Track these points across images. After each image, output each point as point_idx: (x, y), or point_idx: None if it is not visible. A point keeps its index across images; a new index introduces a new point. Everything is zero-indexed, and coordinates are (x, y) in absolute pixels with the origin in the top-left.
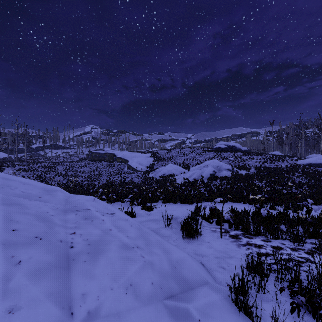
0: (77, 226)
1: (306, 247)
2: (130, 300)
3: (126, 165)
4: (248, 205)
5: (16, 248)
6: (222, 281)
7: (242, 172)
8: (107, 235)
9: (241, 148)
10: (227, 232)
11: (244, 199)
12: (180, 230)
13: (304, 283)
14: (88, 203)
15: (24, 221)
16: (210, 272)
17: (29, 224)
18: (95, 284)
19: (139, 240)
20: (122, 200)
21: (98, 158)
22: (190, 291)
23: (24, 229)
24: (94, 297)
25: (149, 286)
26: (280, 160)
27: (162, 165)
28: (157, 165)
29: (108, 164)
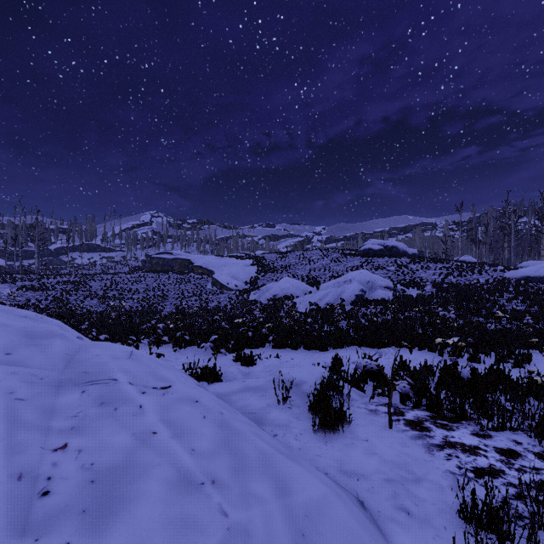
0: (77, 425)
1: None
2: None
3: (210, 280)
4: (427, 352)
5: None
6: None
7: (410, 292)
8: (144, 448)
9: (407, 250)
10: (400, 414)
11: (421, 343)
12: (307, 411)
13: None
14: (115, 363)
15: None
16: (380, 527)
17: None
18: None
19: (219, 459)
20: (199, 344)
21: (162, 268)
22: None
23: None
24: None
25: None
26: (475, 271)
27: (272, 279)
28: (264, 279)
29: (179, 278)
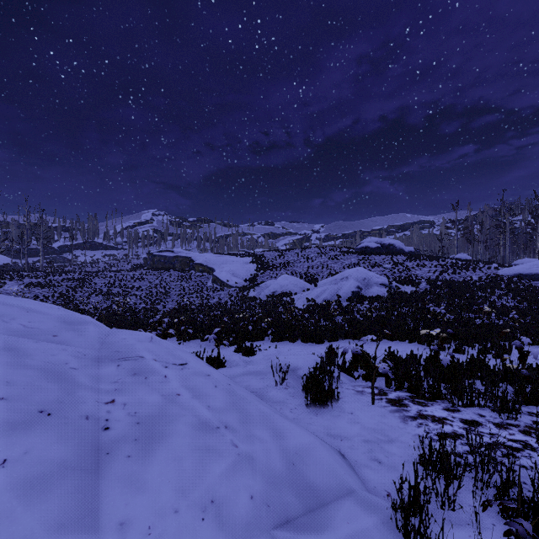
0: (119, 387)
1: (521, 421)
2: (210, 533)
3: (210, 277)
4: (417, 344)
5: (0, 434)
6: (377, 487)
7: (405, 289)
8: (172, 404)
9: (404, 248)
10: (383, 394)
11: (411, 336)
12: (302, 390)
13: (524, 490)
14: (140, 344)
15: (21, 381)
16: (356, 470)
17: (30, 387)
18: (145, 501)
19: (229, 414)
20: (202, 337)
21: (163, 265)
22: (321, 510)
23: (20, 397)
24: (142, 529)
25: (246, 502)
26: (469, 269)
27: (271, 276)
28: (263, 276)
29: (180, 275)
